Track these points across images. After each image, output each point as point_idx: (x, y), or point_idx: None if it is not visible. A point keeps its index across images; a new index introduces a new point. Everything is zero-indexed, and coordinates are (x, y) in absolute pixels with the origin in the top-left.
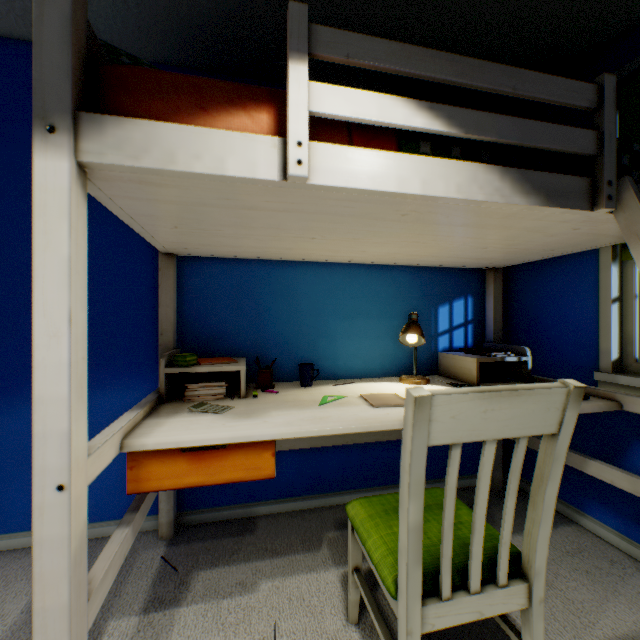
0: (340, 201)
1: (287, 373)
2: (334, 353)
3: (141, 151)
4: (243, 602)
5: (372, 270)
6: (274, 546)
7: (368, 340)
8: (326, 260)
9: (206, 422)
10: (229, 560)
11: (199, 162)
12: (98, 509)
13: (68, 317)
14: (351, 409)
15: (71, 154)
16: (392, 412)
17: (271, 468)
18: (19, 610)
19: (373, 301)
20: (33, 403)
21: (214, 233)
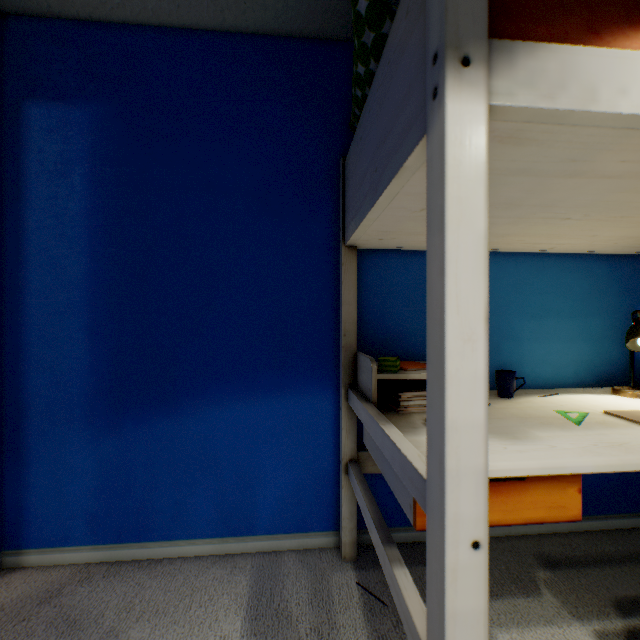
0: None
1: None
2: (519, 358)
3: (555, 87)
4: None
5: (563, 260)
6: None
7: (558, 343)
8: (518, 249)
9: None
10: None
11: (623, 99)
12: (274, 520)
13: (482, 314)
14: (634, 432)
15: (486, 94)
16: None
17: (575, 508)
18: (238, 633)
19: (564, 297)
20: (444, 429)
21: None
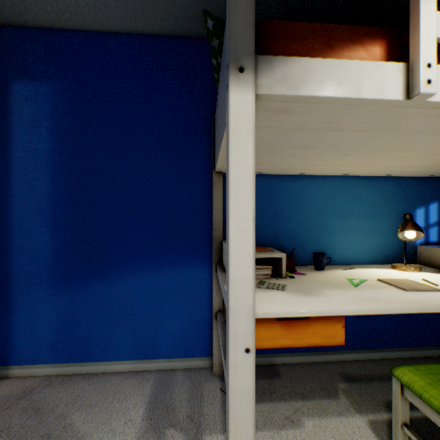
0: (427, 117)
1: (297, 259)
2: (332, 245)
3: (298, 83)
4: (297, 435)
5: (362, 180)
6: (300, 390)
7: (358, 235)
8: (329, 174)
9: (282, 297)
10: (270, 398)
11: (340, 88)
12: (170, 349)
13: (252, 216)
14: (388, 291)
15: (254, 88)
16: (430, 296)
17: (341, 337)
18: (140, 417)
19: (362, 205)
20: (228, 283)
21: (274, 154)
